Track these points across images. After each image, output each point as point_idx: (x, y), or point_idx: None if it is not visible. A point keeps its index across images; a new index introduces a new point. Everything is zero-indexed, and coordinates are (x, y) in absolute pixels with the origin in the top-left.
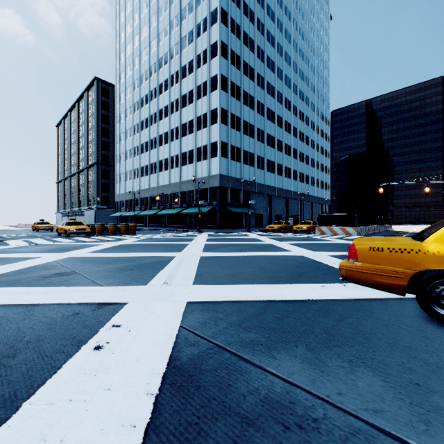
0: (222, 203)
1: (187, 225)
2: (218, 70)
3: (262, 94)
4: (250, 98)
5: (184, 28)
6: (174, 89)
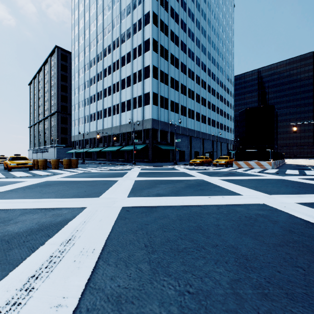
0: (153, 142)
1: (126, 159)
2: (150, 34)
3: (185, 57)
4: (176, 59)
5: (123, 3)
6: (115, 52)
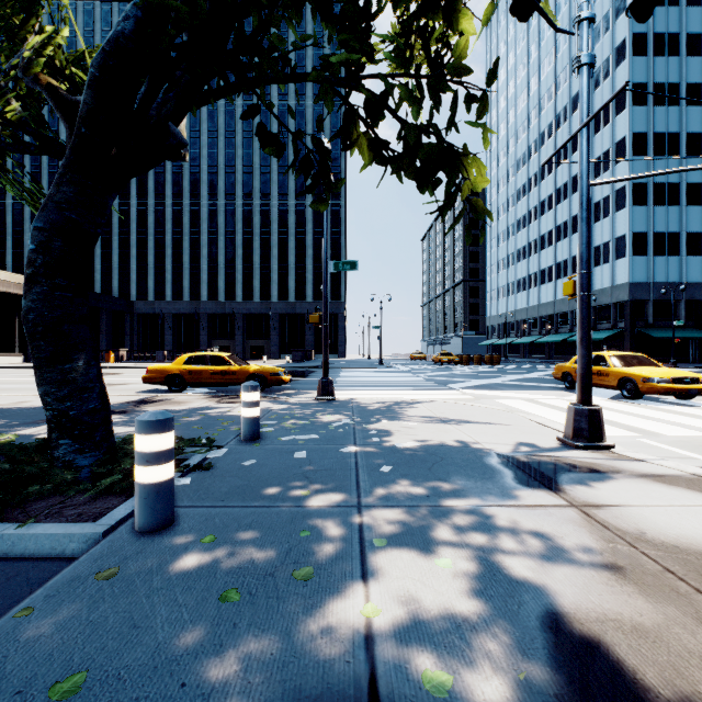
0: (635, 325)
1: None
2: (627, 130)
3: None
4: None
5: (575, 82)
6: (561, 169)
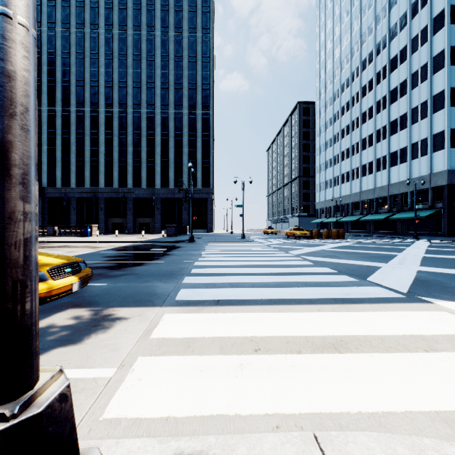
0: (451, 205)
1: (398, 231)
2: (445, 44)
3: None
4: None
5: (394, 15)
6: (380, 86)
